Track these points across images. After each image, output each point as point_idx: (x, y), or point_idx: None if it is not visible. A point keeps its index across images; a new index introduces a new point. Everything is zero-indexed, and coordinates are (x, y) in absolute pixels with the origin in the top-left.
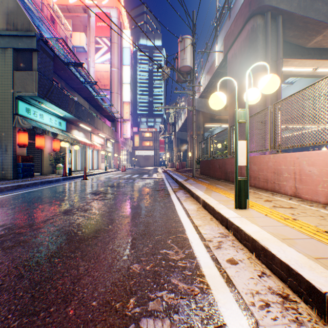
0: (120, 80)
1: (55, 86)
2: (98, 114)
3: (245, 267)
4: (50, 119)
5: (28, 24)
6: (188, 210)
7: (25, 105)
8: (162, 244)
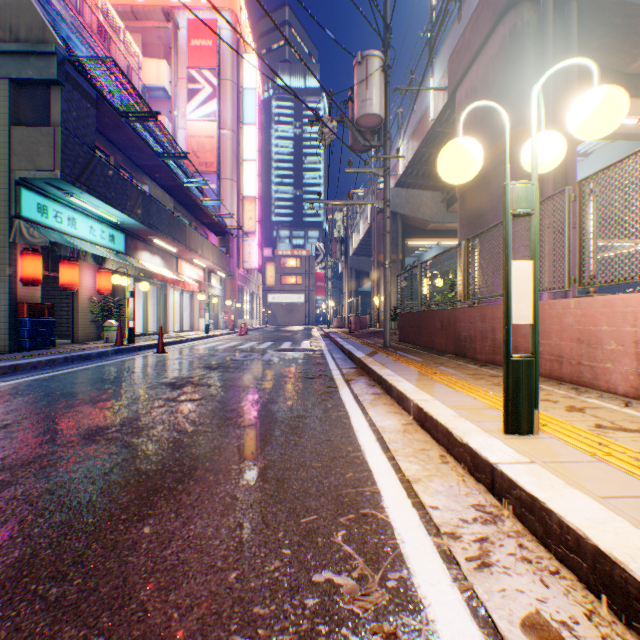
0: (237, 153)
1: (100, 159)
2: (192, 221)
3: None
4: (91, 229)
5: (41, 28)
6: (382, 430)
7: (37, 198)
8: (320, 546)
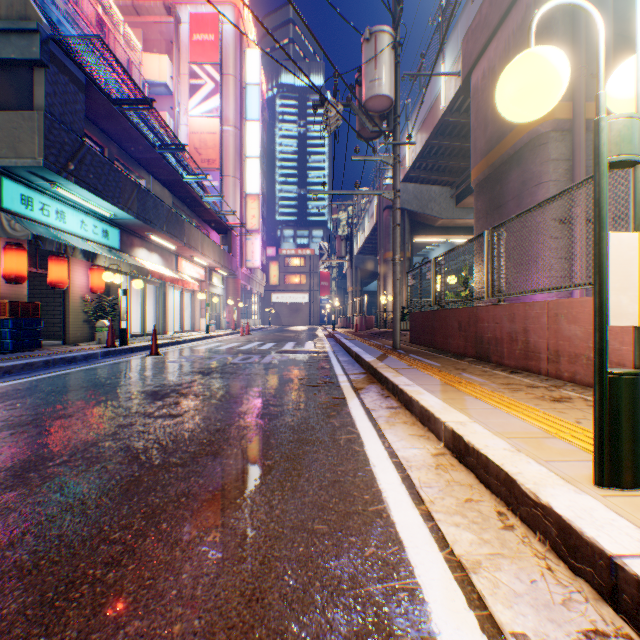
0: (239, 150)
1: (89, 148)
2: (192, 218)
3: None
4: (82, 223)
5: (22, 4)
6: (407, 465)
7: (20, 188)
8: None
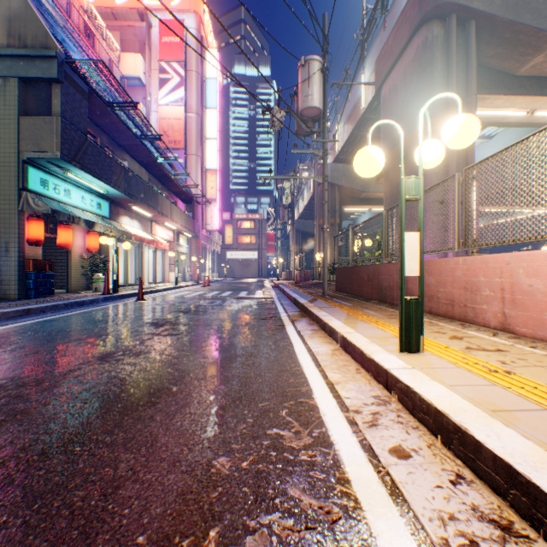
0: (200, 133)
1: (91, 142)
2: (163, 190)
3: (424, 465)
4: (82, 198)
5: (44, 36)
6: (316, 354)
7: (40, 174)
8: (271, 417)
